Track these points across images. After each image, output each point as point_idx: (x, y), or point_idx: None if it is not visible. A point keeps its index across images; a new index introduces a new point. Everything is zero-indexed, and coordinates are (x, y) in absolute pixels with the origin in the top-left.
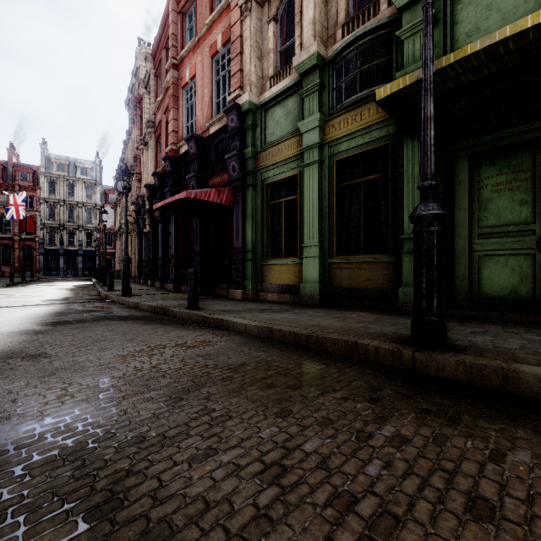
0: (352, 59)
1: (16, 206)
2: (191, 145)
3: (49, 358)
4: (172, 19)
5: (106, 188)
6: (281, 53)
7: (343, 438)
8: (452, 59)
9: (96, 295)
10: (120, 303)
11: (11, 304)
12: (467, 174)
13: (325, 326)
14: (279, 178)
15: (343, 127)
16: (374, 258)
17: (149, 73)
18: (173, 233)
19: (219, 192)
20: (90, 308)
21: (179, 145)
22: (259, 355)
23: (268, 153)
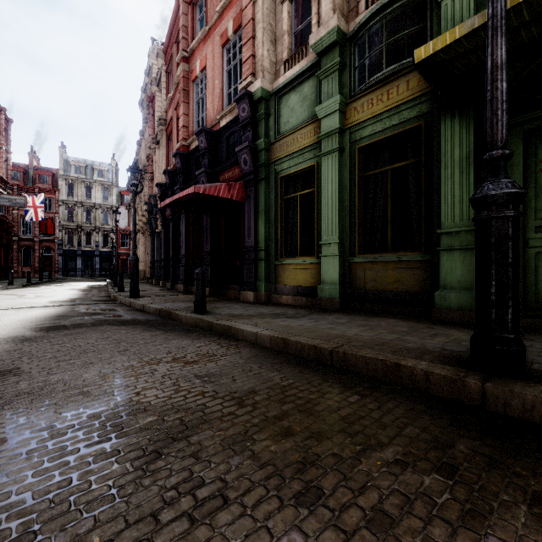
0: (376, 33)
1: (35, 208)
2: (201, 140)
3: (18, 377)
4: (183, 11)
5: (122, 189)
6: (297, 35)
7: None
8: None
9: (106, 296)
10: (127, 304)
11: (16, 306)
12: (522, 155)
13: (352, 338)
14: (294, 170)
15: (367, 109)
16: (403, 256)
17: (160, 69)
18: (184, 232)
19: (229, 187)
20: (94, 311)
21: (190, 141)
22: (272, 377)
23: (282, 143)
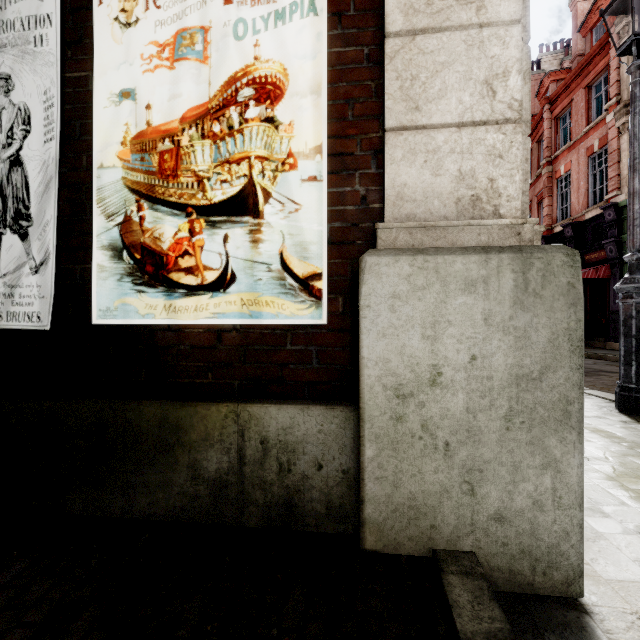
0: None
1: None
2: (567, 230)
3: None
4: (546, 127)
5: None
6: None
7: None
8: None
9: None
10: None
11: None
12: None
13: None
14: None
15: None
16: None
17: None
18: None
19: (596, 270)
20: None
21: (553, 226)
22: None
23: None
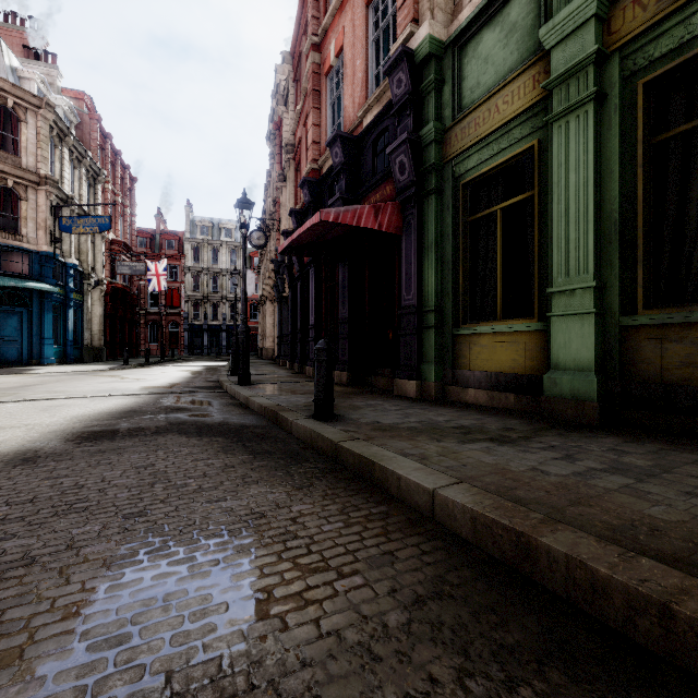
0: None
1: (158, 276)
2: (335, 152)
3: None
4: None
5: (251, 250)
6: None
7: None
8: None
9: (215, 381)
10: (232, 395)
11: (100, 392)
12: None
13: None
14: (490, 166)
15: None
16: None
17: (287, 80)
18: (313, 293)
19: (376, 210)
20: (181, 405)
21: (321, 161)
22: None
23: (466, 124)
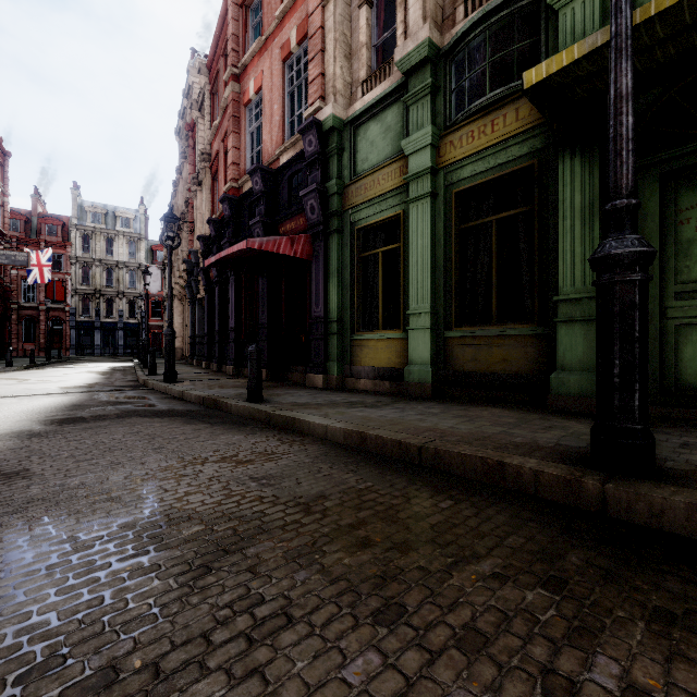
0: (478, 48)
1: (40, 267)
2: (256, 180)
3: (28, 480)
4: (232, 15)
5: (153, 243)
6: (378, 49)
7: (517, 691)
8: (653, 10)
9: (133, 380)
10: (161, 391)
11: (18, 393)
12: (658, 203)
13: (446, 431)
14: (374, 220)
15: (466, 143)
16: (511, 329)
17: (203, 90)
18: (233, 299)
19: (292, 241)
20: (119, 399)
21: (241, 182)
22: (346, 479)
23: (359, 186)
